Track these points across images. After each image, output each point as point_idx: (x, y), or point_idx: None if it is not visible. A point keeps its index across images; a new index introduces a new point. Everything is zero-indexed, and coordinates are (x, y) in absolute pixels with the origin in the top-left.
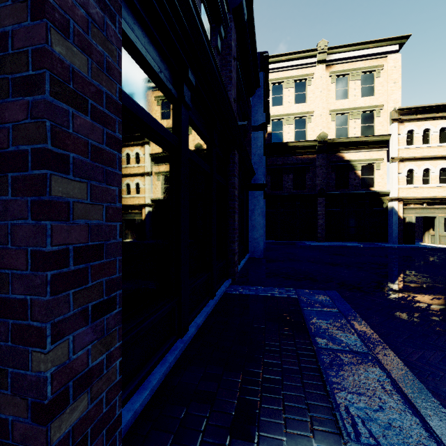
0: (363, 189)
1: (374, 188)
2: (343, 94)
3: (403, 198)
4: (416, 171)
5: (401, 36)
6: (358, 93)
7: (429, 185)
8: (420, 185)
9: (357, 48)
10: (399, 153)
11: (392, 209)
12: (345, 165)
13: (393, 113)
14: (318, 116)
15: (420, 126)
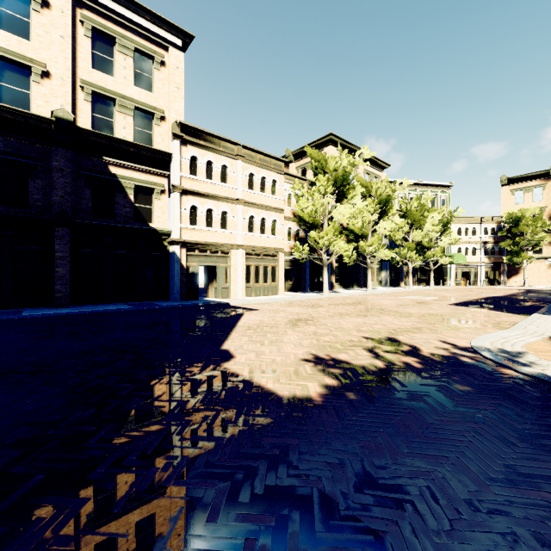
0: (137, 224)
1: (153, 224)
2: (106, 65)
3: (186, 241)
4: (200, 209)
5: (184, 30)
6: (130, 76)
7: (212, 228)
8: (204, 228)
9: (128, 5)
10: (182, 182)
11: (174, 255)
12: (109, 181)
13: (175, 125)
14: (57, 78)
15: (204, 155)
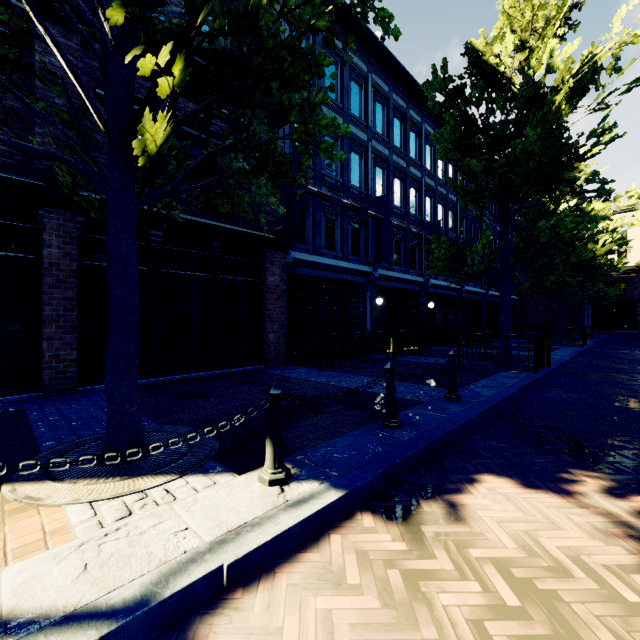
0: None
1: None
2: None
3: None
4: None
5: None
6: None
7: None
8: None
9: None
10: None
11: None
12: None
13: None
14: (637, 249)
15: None
